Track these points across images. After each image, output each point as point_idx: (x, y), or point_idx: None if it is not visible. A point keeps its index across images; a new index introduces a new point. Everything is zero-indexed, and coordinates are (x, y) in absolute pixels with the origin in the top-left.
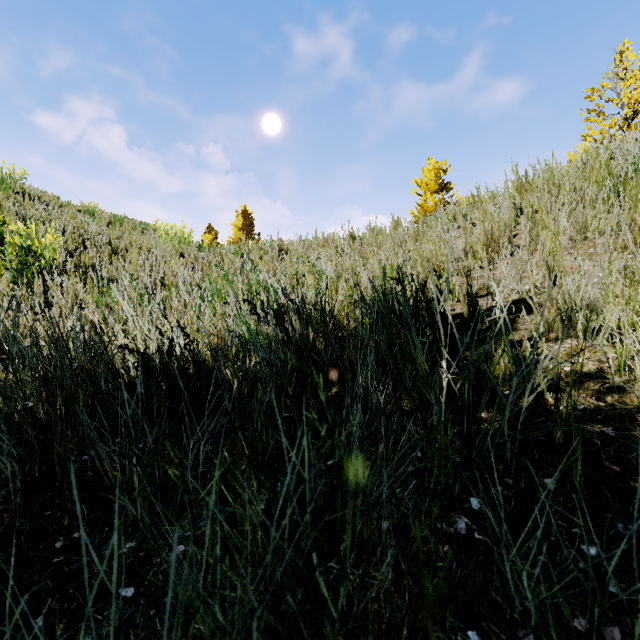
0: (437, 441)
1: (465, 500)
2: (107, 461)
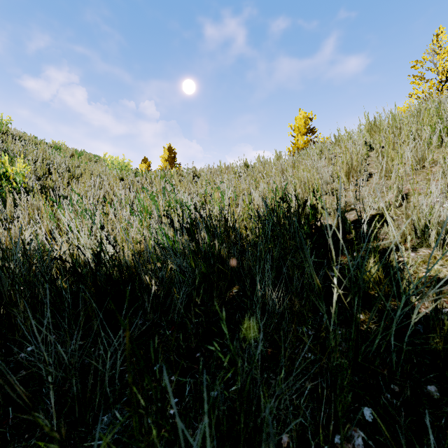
0: (334, 359)
1: (358, 409)
2: (17, 384)
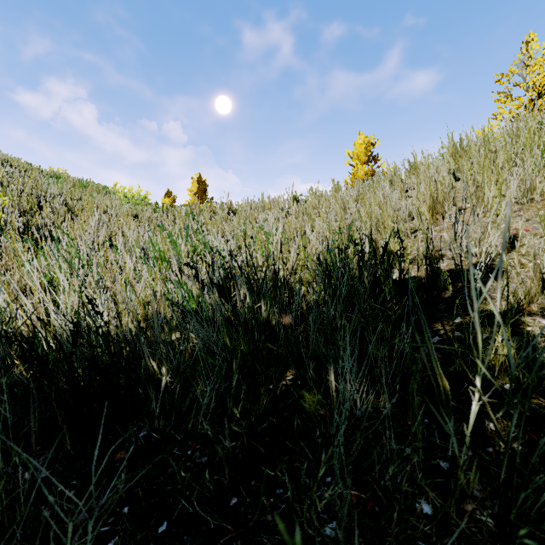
0: None
1: None
2: None
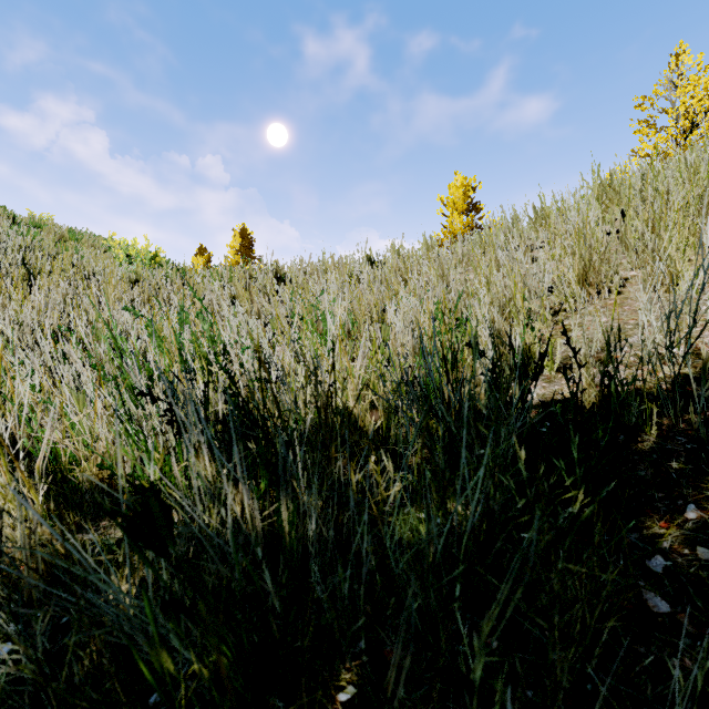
0: None
1: None
2: None
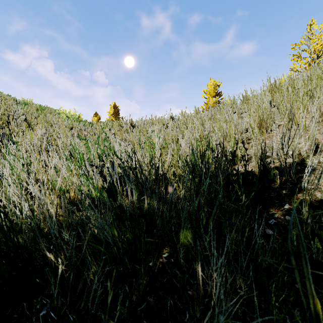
0: None
1: None
2: None
